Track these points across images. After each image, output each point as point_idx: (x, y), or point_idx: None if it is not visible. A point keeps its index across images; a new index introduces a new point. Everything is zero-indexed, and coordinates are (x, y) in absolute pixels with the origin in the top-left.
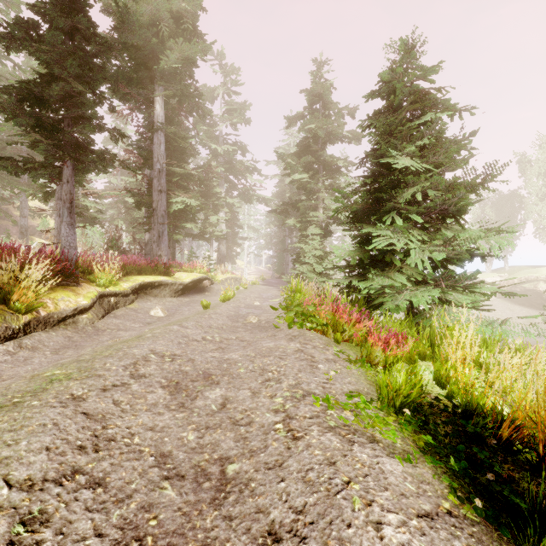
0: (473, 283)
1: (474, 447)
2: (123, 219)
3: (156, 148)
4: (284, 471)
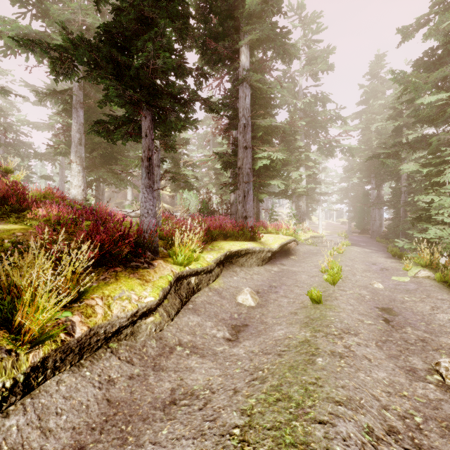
0: None
1: None
2: (213, 184)
3: (241, 101)
4: None
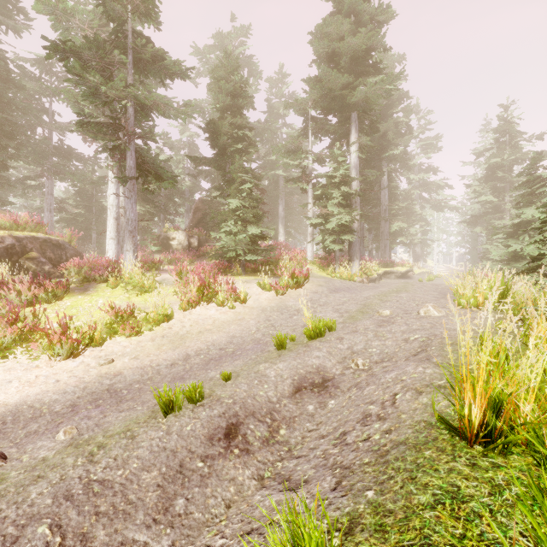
0: None
1: None
2: None
3: (383, 197)
4: None
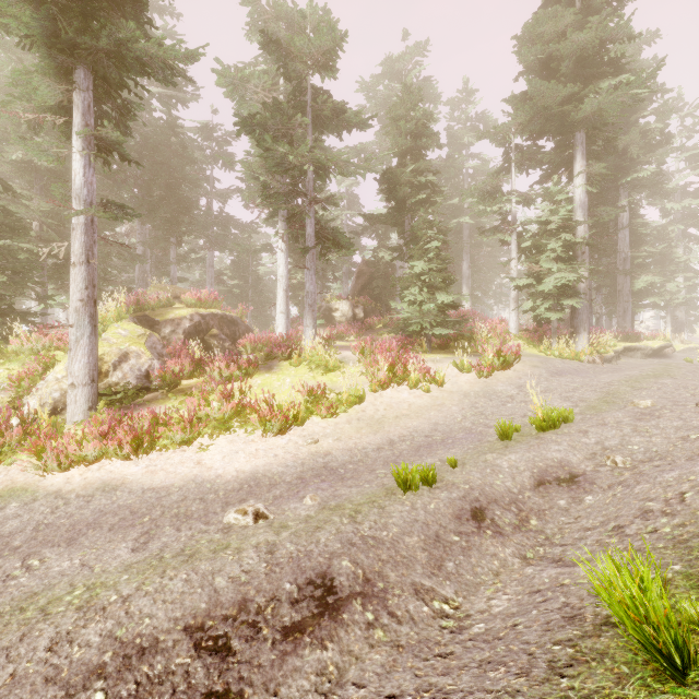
0: None
1: None
2: None
3: (621, 241)
4: None
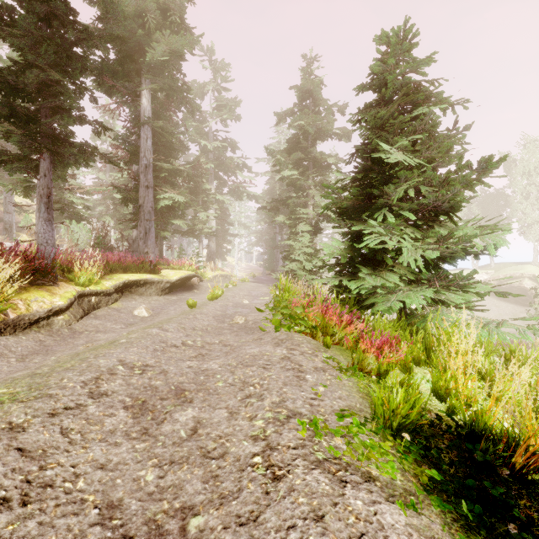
0: (468, 283)
1: (486, 481)
2: (111, 216)
3: (143, 142)
4: (259, 528)
